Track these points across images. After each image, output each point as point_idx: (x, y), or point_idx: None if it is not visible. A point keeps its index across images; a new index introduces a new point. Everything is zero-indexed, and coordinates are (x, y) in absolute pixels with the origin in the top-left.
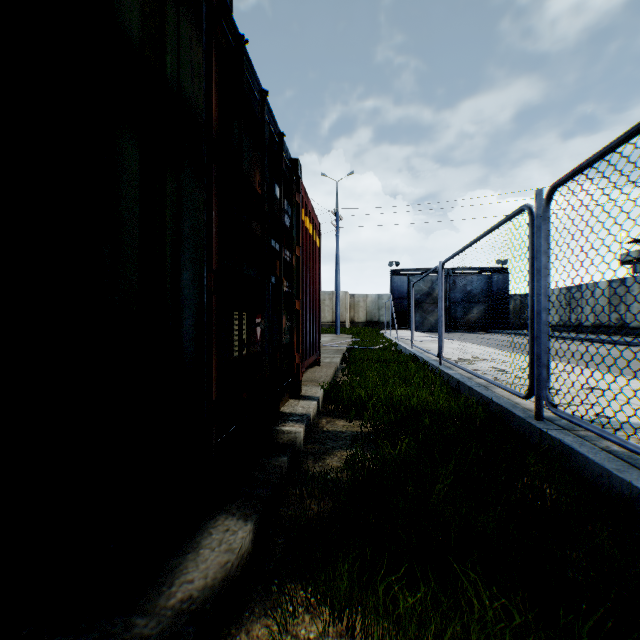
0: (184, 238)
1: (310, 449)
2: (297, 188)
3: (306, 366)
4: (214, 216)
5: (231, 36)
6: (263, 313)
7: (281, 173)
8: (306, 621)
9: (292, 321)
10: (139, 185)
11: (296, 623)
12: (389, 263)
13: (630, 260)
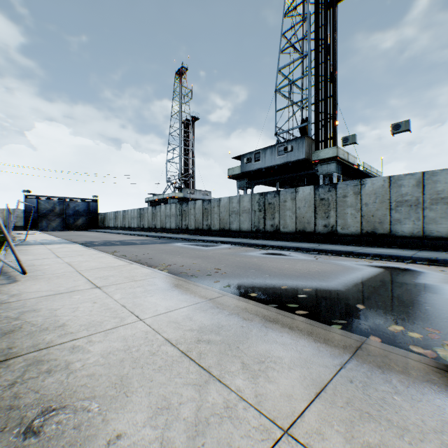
0: None
1: None
2: None
3: None
4: None
5: None
6: None
7: None
8: None
9: None
10: None
11: None
12: (24, 190)
13: (147, 201)
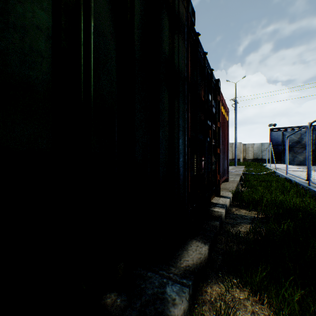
0: (180, 126)
1: (228, 221)
2: (218, 93)
3: (222, 181)
4: (189, 115)
5: (193, 35)
6: (205, 155)
7: (211, 88)
8: (237, 291)
9: (216, 159)
10: (168, 108)
11: (232, 290)
12: (268, 125)
13: None
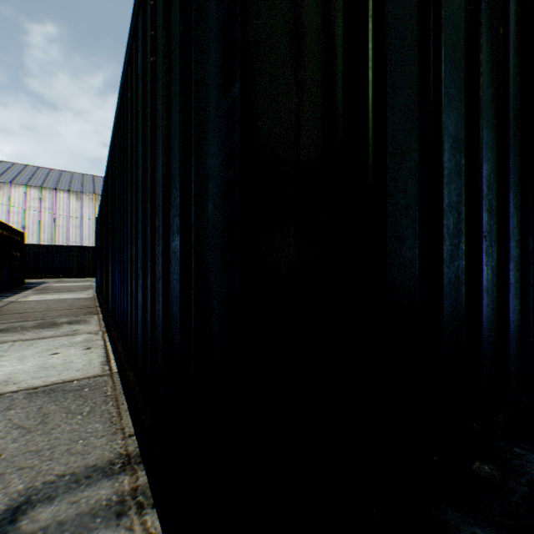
0: None
1: None
2: None
3: None
4: None
5: None
6: None
7: None
8: None
9: None
10: None
11: None
12: None
13: None
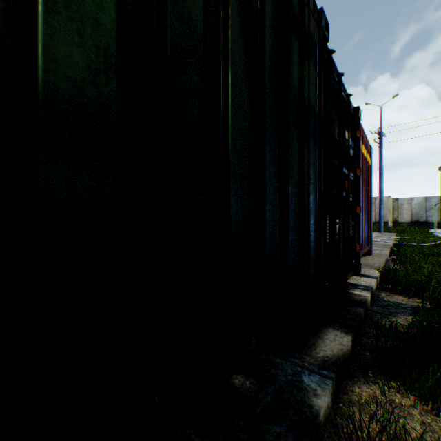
0: (310, 178)
1: (375, 310)
2: (357, 127)
3: (361, 254)
4: (321, 163)
5: (324, 53)
6: (339, 216)
7: (348, 121)
8: (397, 396)
9: (354, 221)
10: (297, 157)
11: (390, 394)
12: (438, 167)
13: None
